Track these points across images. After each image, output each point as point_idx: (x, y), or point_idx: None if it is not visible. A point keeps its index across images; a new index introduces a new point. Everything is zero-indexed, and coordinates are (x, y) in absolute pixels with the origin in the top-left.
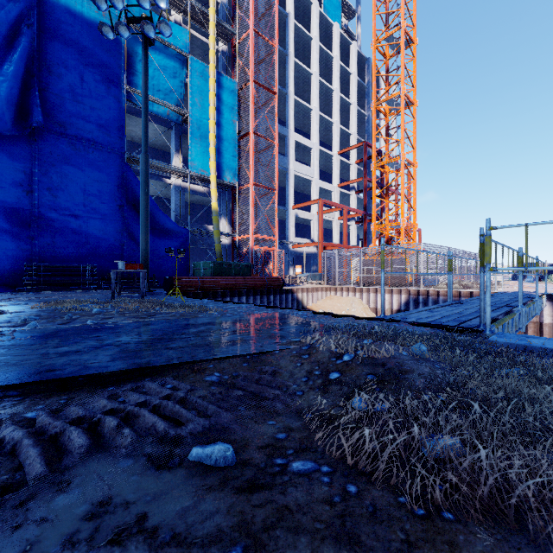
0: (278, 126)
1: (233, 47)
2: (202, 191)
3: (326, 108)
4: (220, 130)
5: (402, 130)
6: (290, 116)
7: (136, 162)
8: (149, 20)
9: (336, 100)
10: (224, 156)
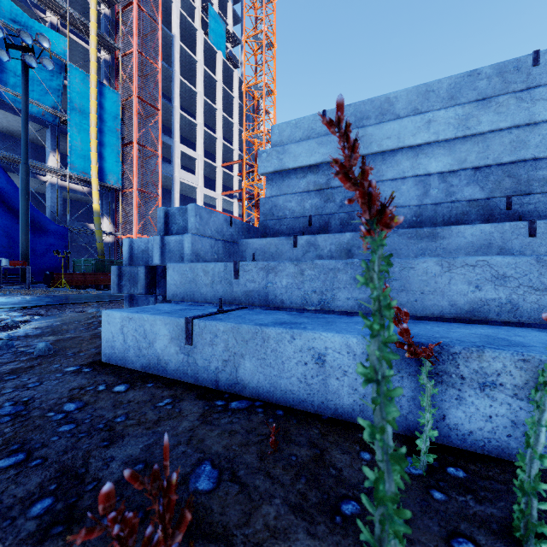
0: (164, 136)
1: (117, 58)
2: (83, 190)
3: (212, 122)
4: (103, 136)
5: None
6: (176, 128)
7: (5, 158)
8: (31, 50)
9: (220, 119)
10: (106, 161)
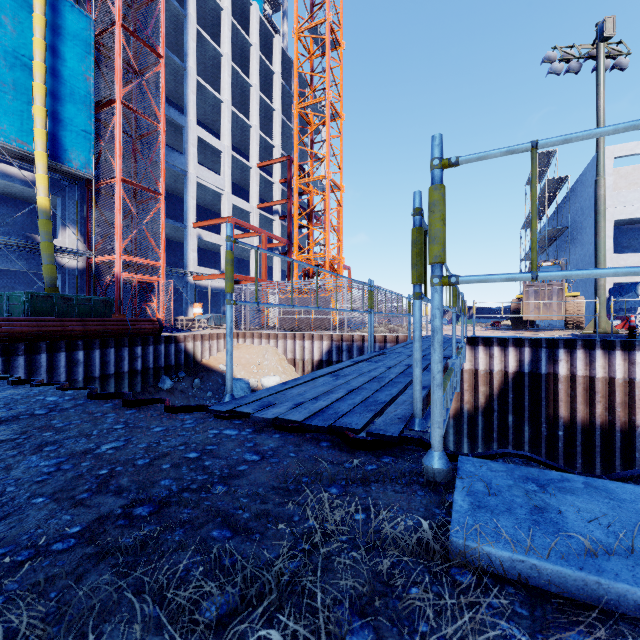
0: (171, 110)
1: None
2: (25, 178)
3: (243, 108)
4: (59, 83)
5: (327, 144)
6: (190, 100)
7: None
8: None
9: (255, 99)
10: (66, 127)
